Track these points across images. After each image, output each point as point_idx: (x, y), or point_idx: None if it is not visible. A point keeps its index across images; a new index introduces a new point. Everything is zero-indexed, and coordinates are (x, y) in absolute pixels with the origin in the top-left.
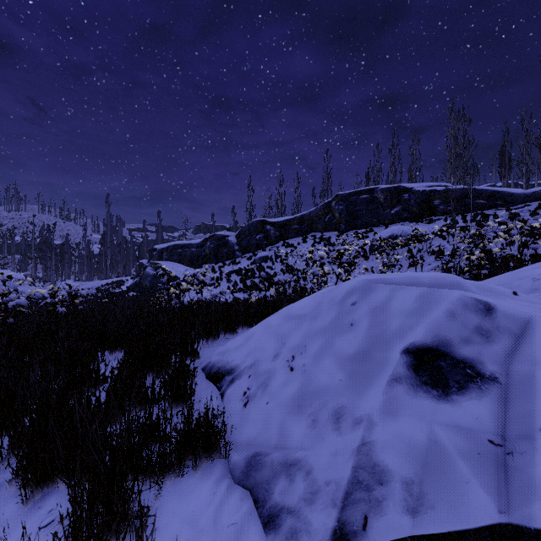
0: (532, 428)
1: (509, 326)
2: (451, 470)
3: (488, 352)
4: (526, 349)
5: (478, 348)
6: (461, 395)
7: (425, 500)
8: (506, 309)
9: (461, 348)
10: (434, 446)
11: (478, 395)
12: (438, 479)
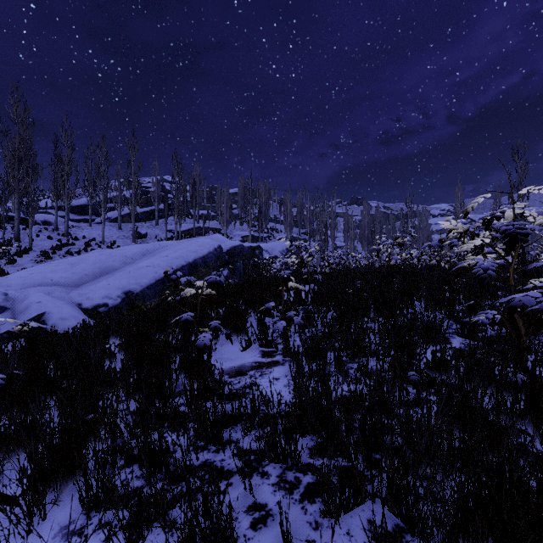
0: (20, 313)
1: (12, 297)
2: (6, 323)
3: (8, 304)
4: (17, 301)
5: (6, 303)
6: (4, 312)
7: (2, 329)
8: (11, 294)
9: (2, 304)
10: (1, 322)
11: (8, 312)
12: (3, 326)
